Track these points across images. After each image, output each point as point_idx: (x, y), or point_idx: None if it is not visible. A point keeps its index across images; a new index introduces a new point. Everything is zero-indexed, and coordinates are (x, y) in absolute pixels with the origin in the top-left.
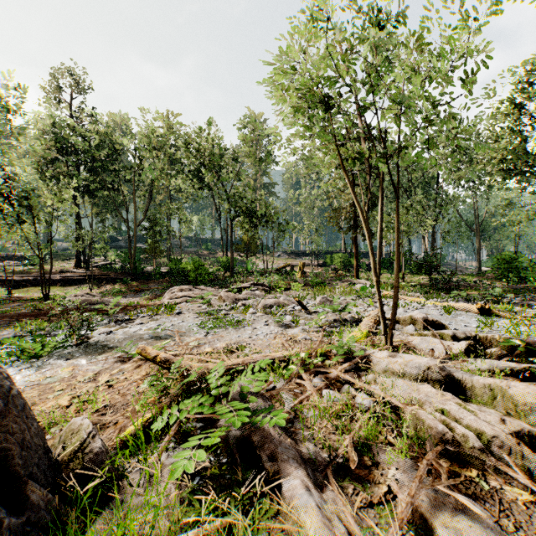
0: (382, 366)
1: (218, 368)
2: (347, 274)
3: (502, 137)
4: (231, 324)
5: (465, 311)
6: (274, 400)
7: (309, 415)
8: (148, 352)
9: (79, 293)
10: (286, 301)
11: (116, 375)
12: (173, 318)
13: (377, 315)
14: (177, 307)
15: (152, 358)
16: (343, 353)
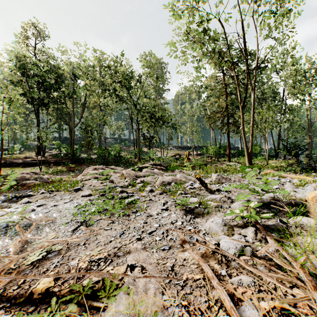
0: None
1: None
2: (219, 159)
3: None
4: (120, 207)
5: None
6: None
7: None
8: None
9: (25, 172)
10: (182, 179)
11: None
12: (67, 196)
13: None
14: (82, 183)
15: None
16: None
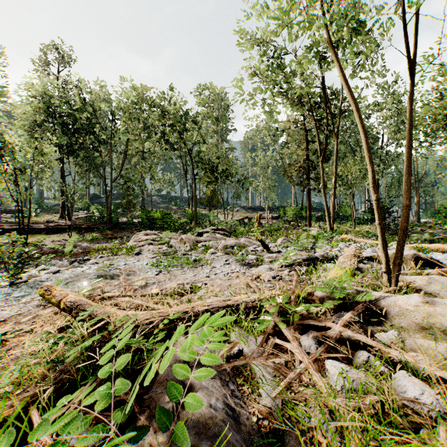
0: (414, 319)
1: (128, 328)
2: (299, 224)
3: (446, 95)
4: (188, 263)
5: (438, 252)
6: (240, 379)
7: (312, 422)
8: (57, 293)
9: (56, 239)
10: (246, 243)
11: (23, 325)
12: (130, 258)
13: (354, 252)
14: (138, 249)
15: (56, 302)
16: (342, 296)
